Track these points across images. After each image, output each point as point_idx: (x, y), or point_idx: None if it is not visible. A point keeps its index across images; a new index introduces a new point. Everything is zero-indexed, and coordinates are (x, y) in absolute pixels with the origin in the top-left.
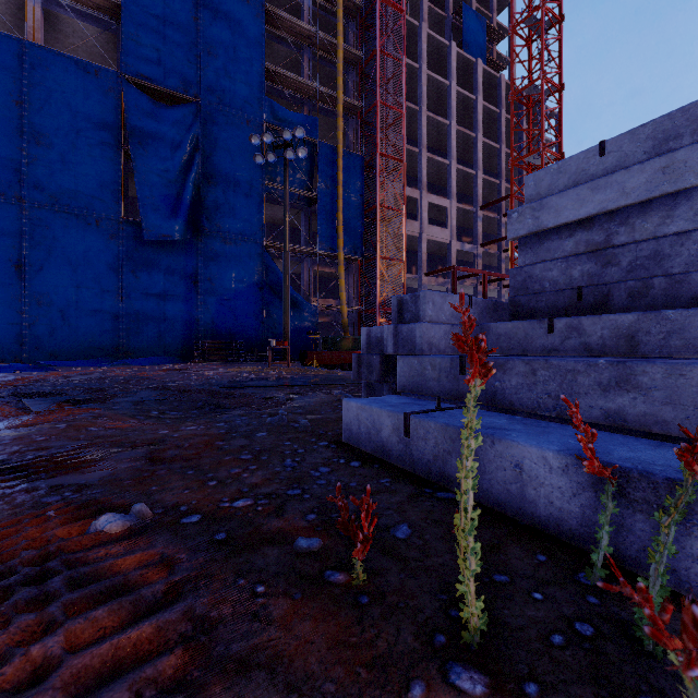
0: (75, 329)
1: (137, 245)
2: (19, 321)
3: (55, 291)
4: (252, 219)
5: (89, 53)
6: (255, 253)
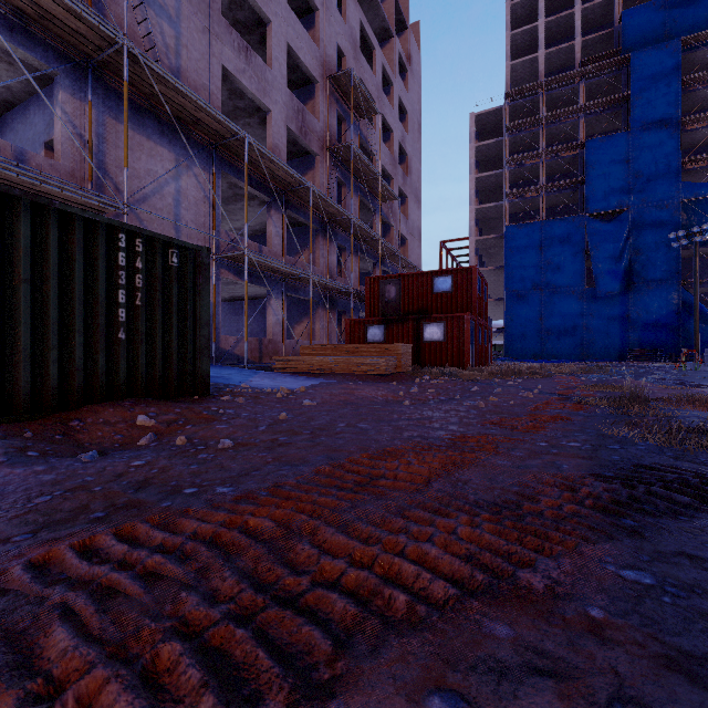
0: (563, 345)
1: (593, 300)
2: (541, 342)
3: (554, 328)
4: (670, 269)
5: (561, 201)
6: (673, 290)
